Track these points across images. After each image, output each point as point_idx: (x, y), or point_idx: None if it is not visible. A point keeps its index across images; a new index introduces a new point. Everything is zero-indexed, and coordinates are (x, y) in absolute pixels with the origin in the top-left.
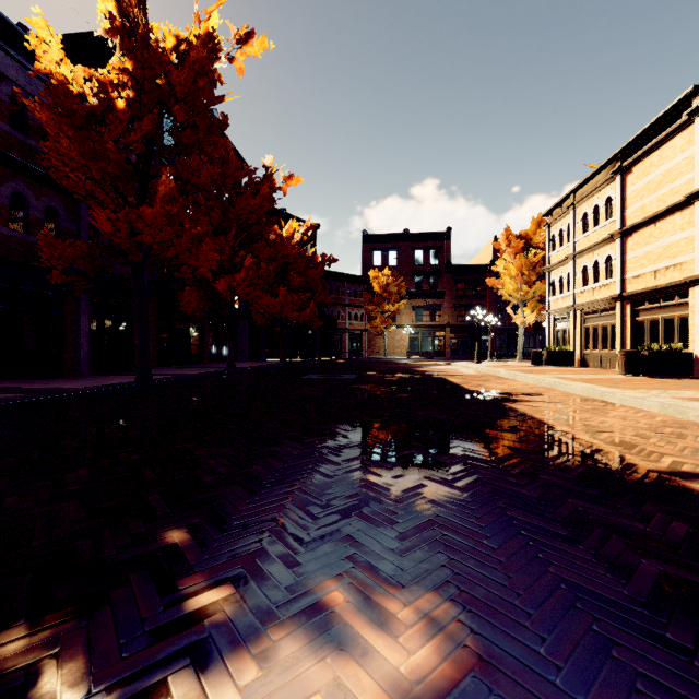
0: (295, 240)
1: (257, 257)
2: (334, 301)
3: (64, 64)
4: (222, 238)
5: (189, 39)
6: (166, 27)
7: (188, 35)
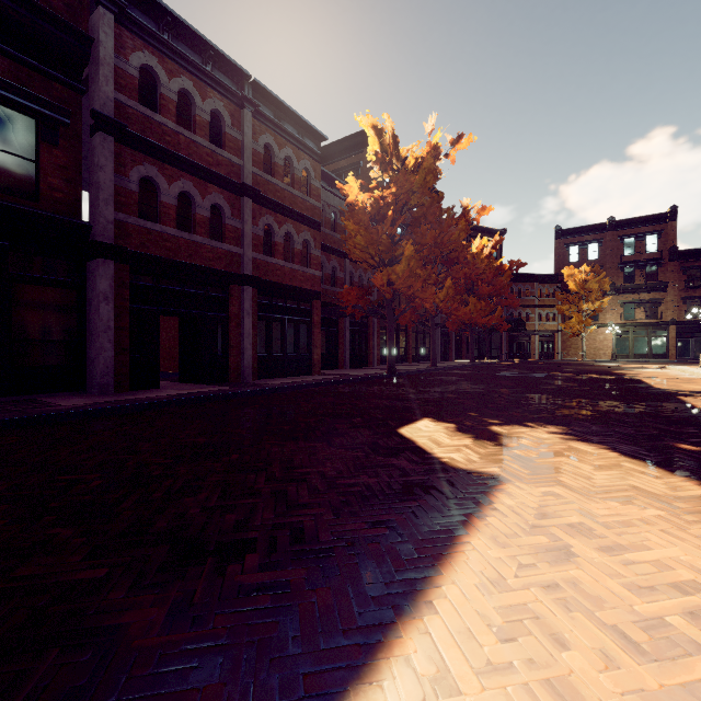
0: (484, 254)
1: (454, 277)
2: (522, 303)
3: (359, 195)
4: (428, 267)
5: (423, 157)
6: (411, 157)
7: (422, 154)
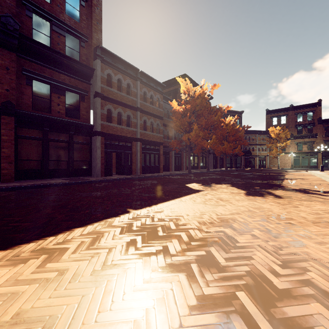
0: (230, 124)
1: (216, 135)
2: (251, 143)
3: (177, 107)
4: (205, 131)
5: (200, 93)
6: (196, 93)
7: (200, 91)
